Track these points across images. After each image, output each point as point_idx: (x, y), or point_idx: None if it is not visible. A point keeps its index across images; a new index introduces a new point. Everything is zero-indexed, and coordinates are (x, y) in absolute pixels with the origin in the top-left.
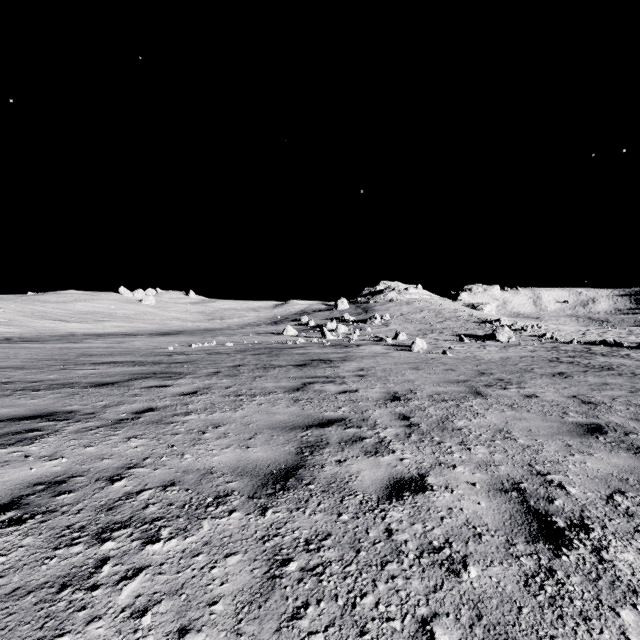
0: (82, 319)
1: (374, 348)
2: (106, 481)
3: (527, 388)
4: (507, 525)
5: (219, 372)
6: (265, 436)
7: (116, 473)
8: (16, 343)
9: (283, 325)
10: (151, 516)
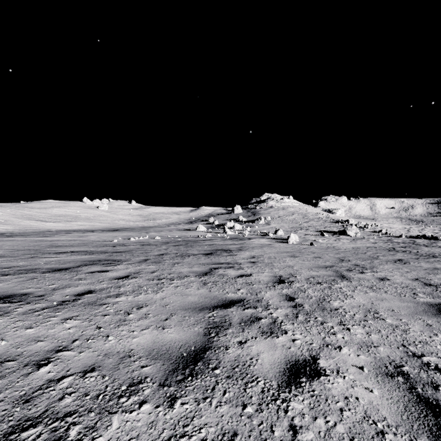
0: (57, 220)
1: (261, 241)
2: (33, 366)
3: (379, 272)
4: (405, 419)
5: (148, 259)
6: (179, 317)
7: (45, 357)
8: (6, 237)
9: (196, 224)
10: (64, 410)
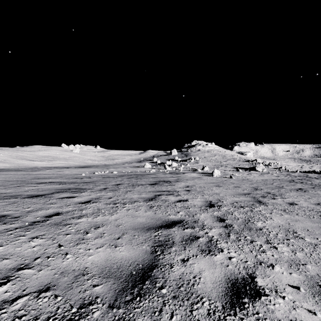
0: (42, 159)
1: (192, 174)
2: None
3: (287, 198)
4: None
5: (107, 188)
6: (129, 236)
7: (6, 275)
8: (3, 171)
9: (144, 163)
10: None
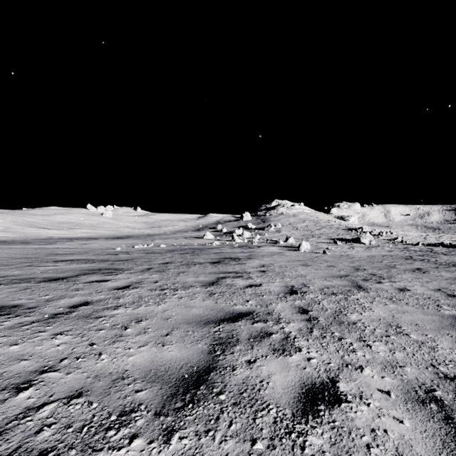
0: (59, 227)
1: (271, 249)
2: (12, 390)
3: (397, 282)
4: None
5: (151, 268)
6: (181, 332)
7: (27, 379)
8: (5, 245)
9: (204, 231)
10: (40, 446)
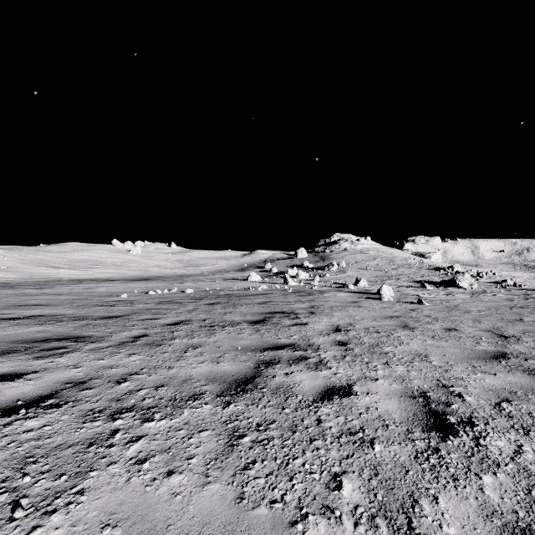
0: (75, 266)
1: (339, 295)
2: None
3: None
4: None
5: (142, 336)
6: None
7: None
8: None
9: (249, 271)
10: None
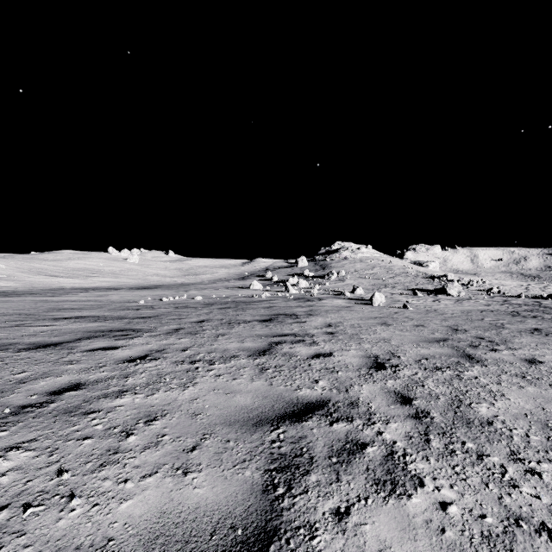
0: (73, 275)
1: (335, 302)
2: None
3: (519, 349)
4: None
5: (180, 329)
6: (216, 442)
7: None
8: (1, 296)
9: (250, 280)
10: None
